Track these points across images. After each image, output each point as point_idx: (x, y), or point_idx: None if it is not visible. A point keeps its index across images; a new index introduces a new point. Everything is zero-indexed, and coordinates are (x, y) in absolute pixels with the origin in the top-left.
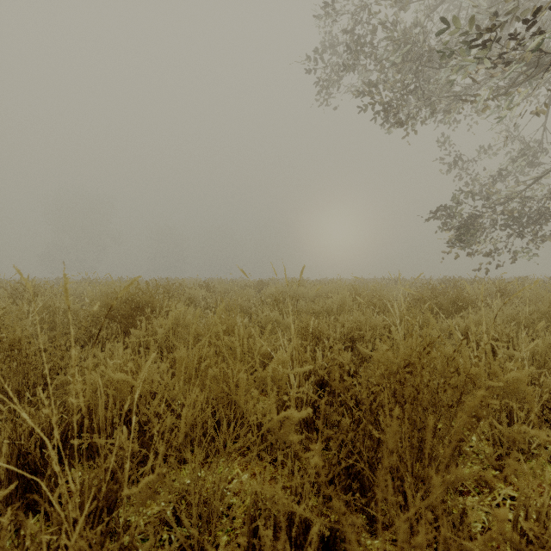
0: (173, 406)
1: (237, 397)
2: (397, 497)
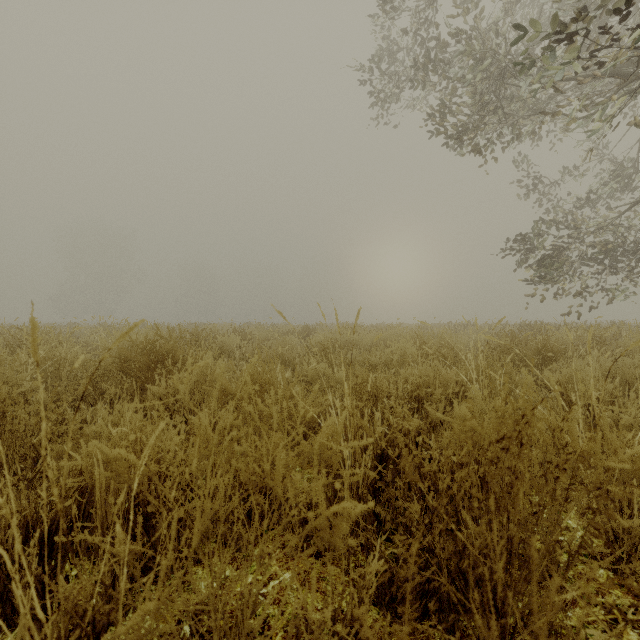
0: (189, 492)
1: (273, 482)
2: (498, 636)
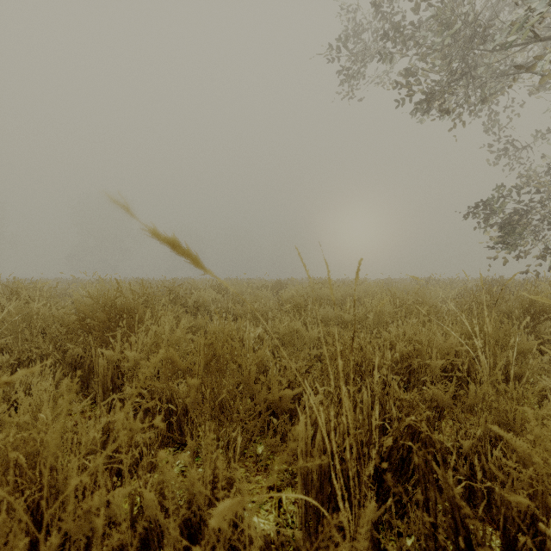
0: None
1: None
2: None
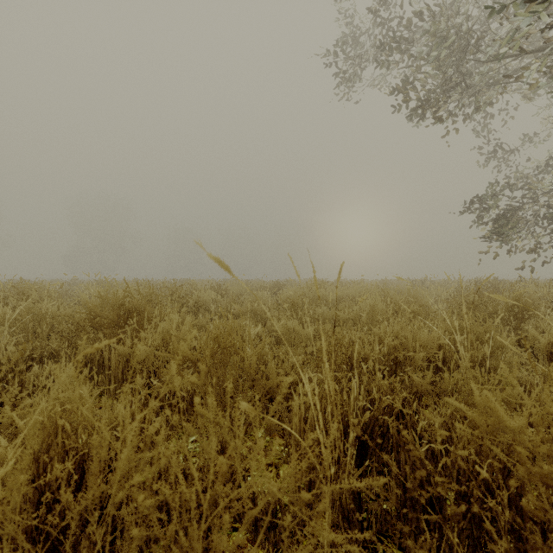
0: None
1: None
2: None
